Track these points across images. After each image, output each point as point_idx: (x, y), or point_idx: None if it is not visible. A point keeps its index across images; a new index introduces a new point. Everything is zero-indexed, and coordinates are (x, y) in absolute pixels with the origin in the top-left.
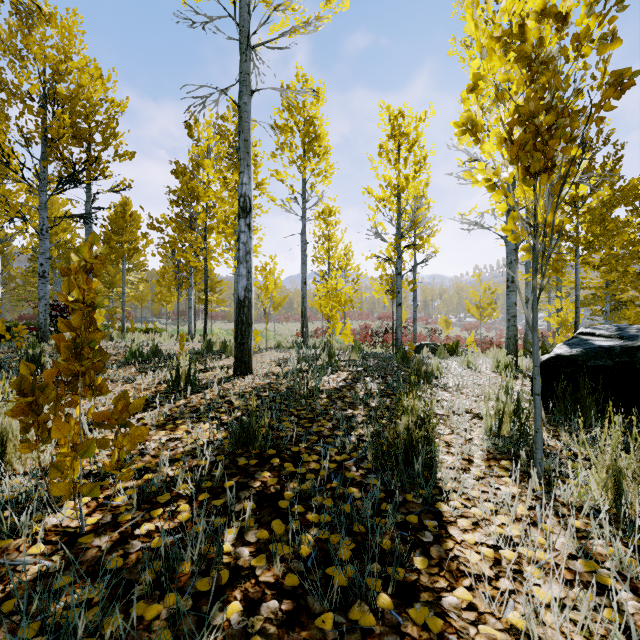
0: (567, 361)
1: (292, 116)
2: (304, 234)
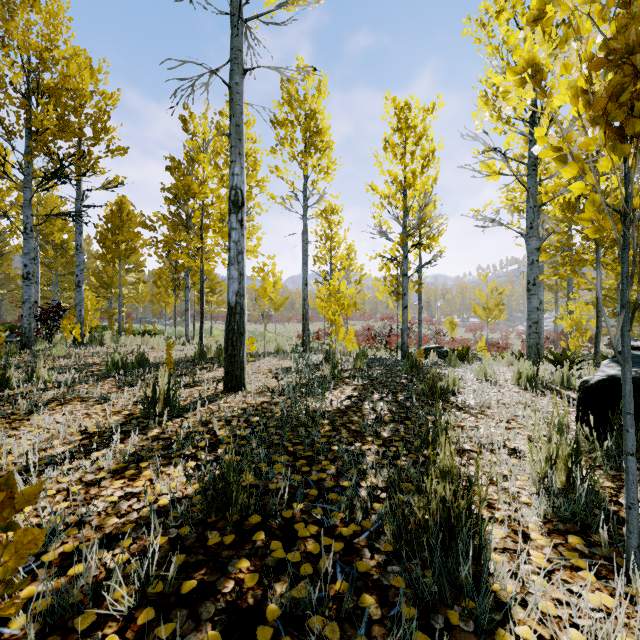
0: None
1: (292, 109)
2: (305, 233)
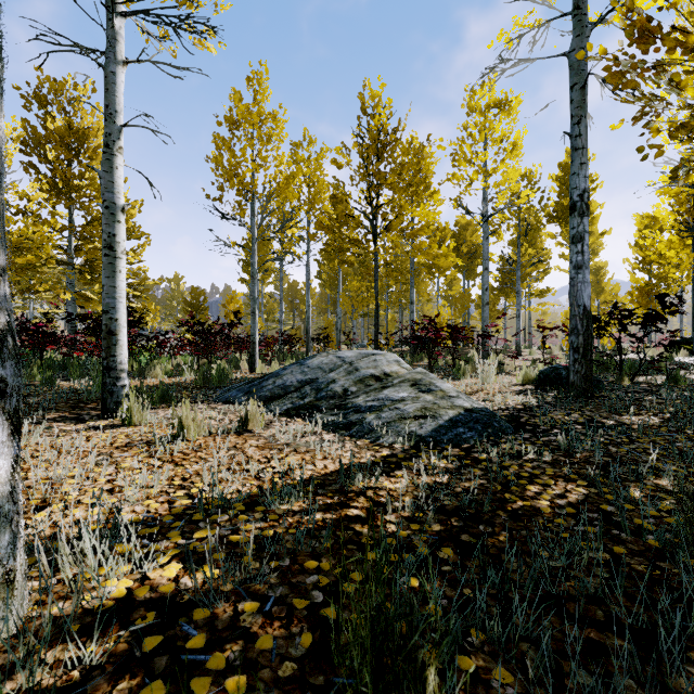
0: (673, 341)
1: None
2: None
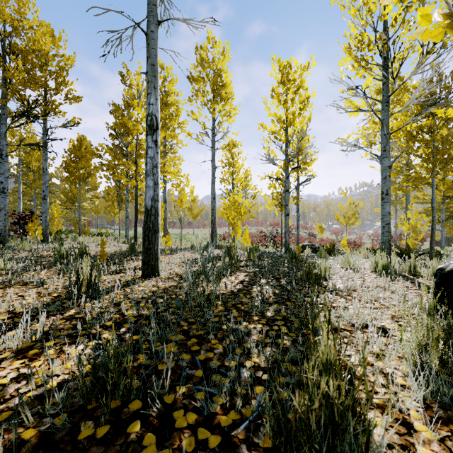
0: None
1: (204, 69)
2: (213, 160)
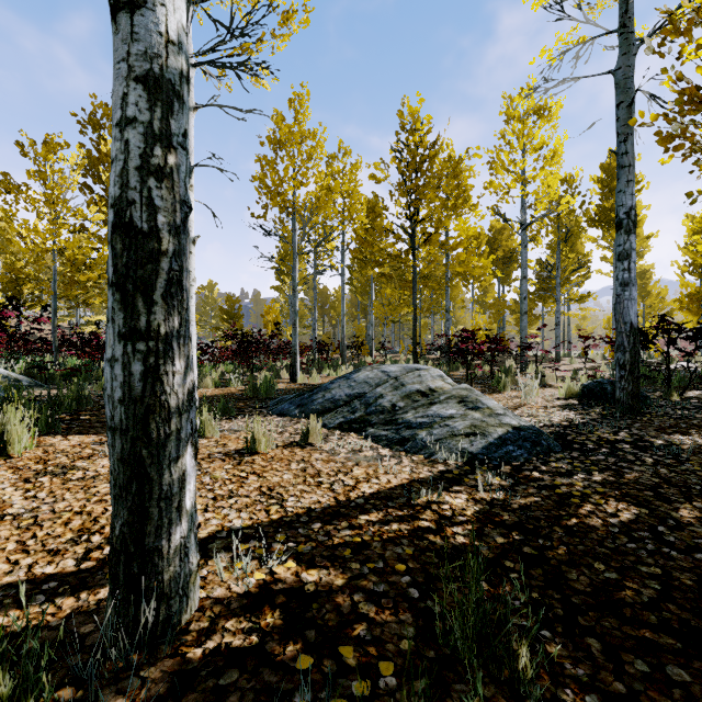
0: None
1: None
2: None
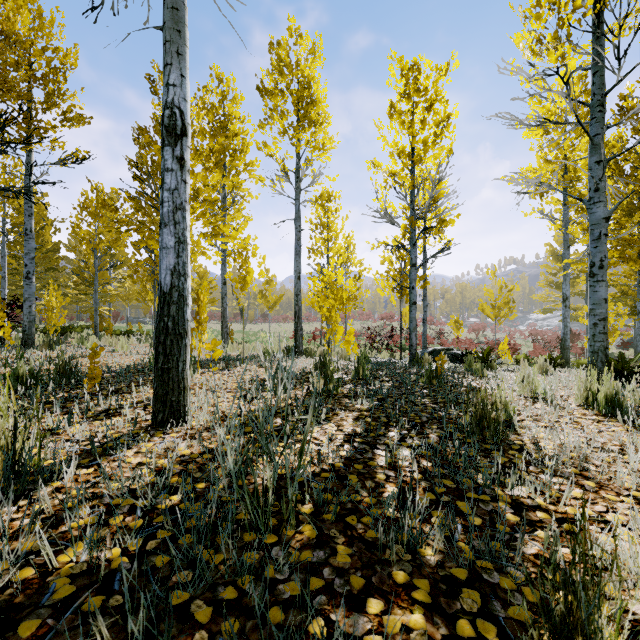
0: None
1: (283, 75)
2: (298, 219)
